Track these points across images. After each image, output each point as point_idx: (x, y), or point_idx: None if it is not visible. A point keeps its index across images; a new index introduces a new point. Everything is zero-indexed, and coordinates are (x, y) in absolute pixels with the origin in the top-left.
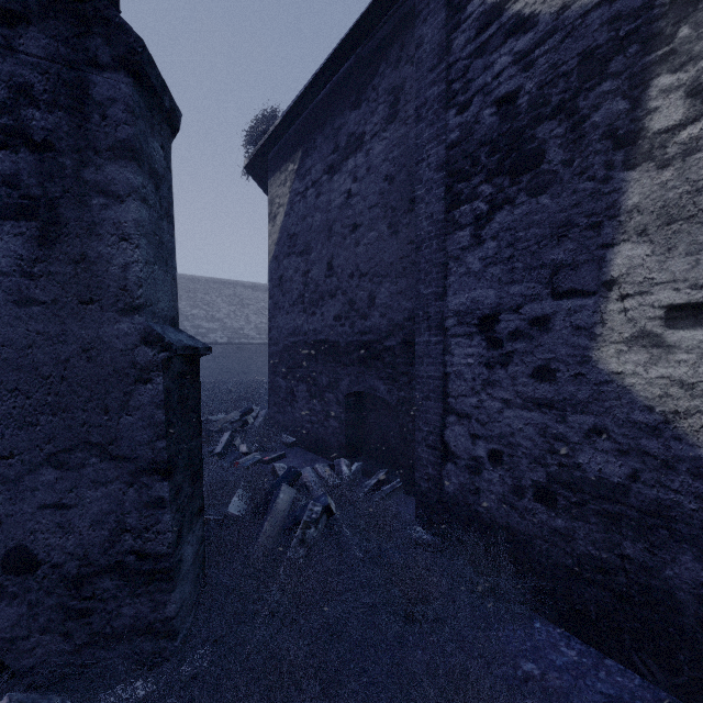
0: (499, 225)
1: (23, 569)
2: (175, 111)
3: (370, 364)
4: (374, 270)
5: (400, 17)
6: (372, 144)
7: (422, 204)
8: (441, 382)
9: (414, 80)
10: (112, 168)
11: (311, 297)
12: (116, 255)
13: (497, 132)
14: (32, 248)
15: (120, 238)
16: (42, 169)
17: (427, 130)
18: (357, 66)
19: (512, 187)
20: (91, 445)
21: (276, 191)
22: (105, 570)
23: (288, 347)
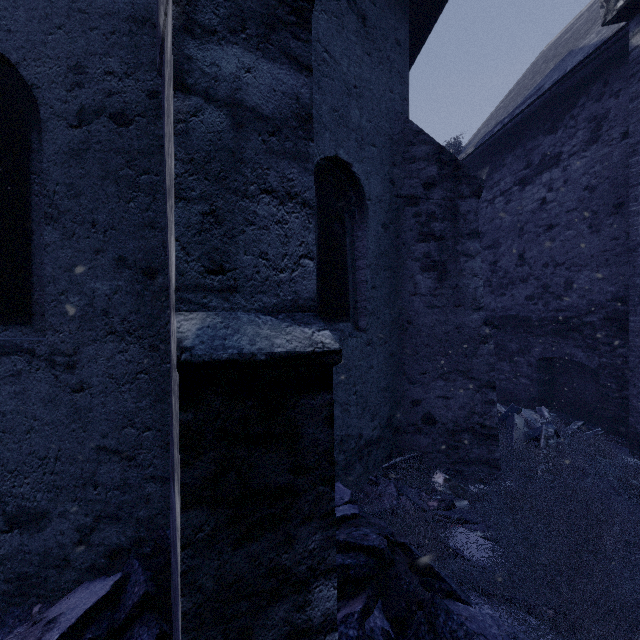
0: None
1: (430, 423)
2: None
3: (566, 335)
4: (571, 261)
5: (602, 60)
6: (570, 162)
7: (637, 217)
8: None
9: (619, 110)
10: (469, 243)
11: (499, 281)
12: (471, 284)
13: None
14: (434, 283)
15: (472, 276)
16: (439, 248)
17: None
18: (552, 100)
19: None
20: (459, 371)
21: None
22: (465, 430)
23: None
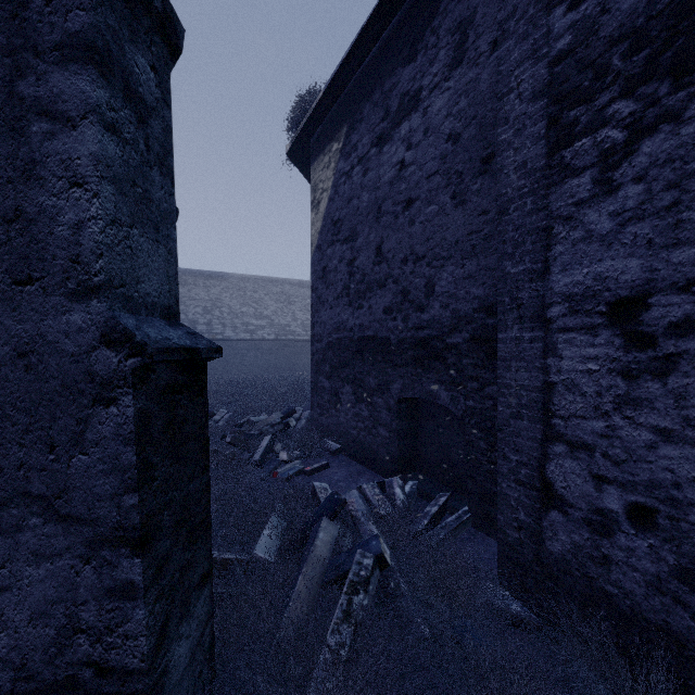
0: (648, 158)
1: None
2: (172, 21)
3: (428, 365)
4: (433, 252)
5: None
6: (431, 99)
7: (508, 151)
8: (539, 395)
9: (488, 6)
10: (60, 77)
11: (357, 288)
12: (65, 208)
13: (644, 15)
14: None
15: (70, 183)
16: None
17: (517, 47)
18: (412, 11)
19: (676, 93)
20: (31, 498)
21: (319, 176)
22: (51, 688)
23: (332, 344)
